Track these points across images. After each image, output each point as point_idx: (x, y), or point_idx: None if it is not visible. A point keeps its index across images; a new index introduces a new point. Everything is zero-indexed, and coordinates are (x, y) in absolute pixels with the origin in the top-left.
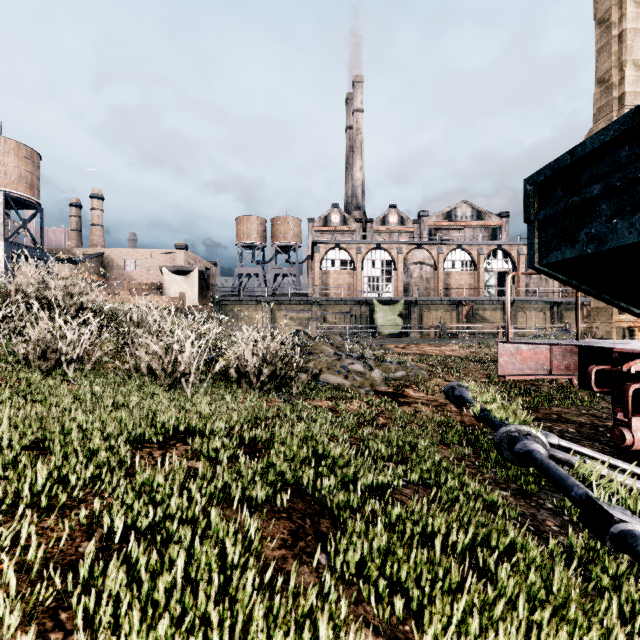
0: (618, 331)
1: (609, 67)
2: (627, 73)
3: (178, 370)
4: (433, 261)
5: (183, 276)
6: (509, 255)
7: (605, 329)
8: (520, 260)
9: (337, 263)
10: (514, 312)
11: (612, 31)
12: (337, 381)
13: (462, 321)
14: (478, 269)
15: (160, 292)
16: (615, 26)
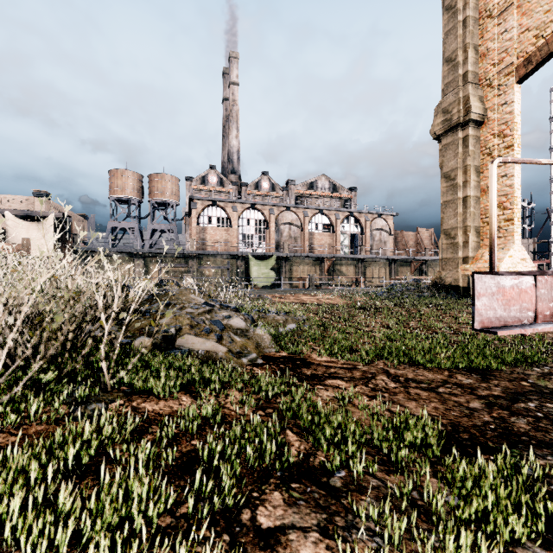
0: (464, 278)
1: (455, 48)
2: (470, 54)
3: None
4: (300, 223)
5: (34, 222)
6: (358, 221)
7: (453, 277)
8: (367, 225)
9: (214, 220)
10: (364, 267)
11: (458, 16)
12: (204, 346)
13: (324, 274)
14: (336, 231)
15: (2, 240)
16: (460, 12)
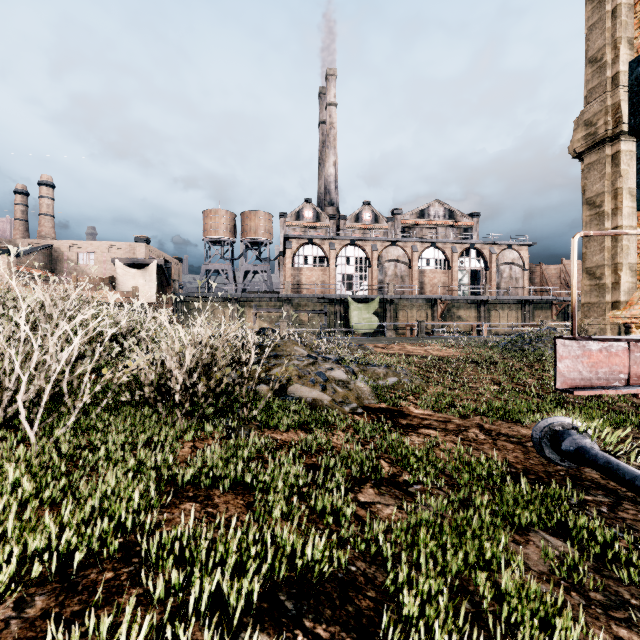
0: (613, 328)
1: (602, 45)
2: (621, 51)
3: (29, 391)
4: (408, 259)
5: (139, 270)
6: (481, 254)
7: (598, 326)
8: (492, 259)
9: (310, 259)
10: (488, 311)
11: (605, 6)
12: (312, 395)
13: (437, 320)
14: (452, 268)
15: (113, 287)
16: (608, 1)
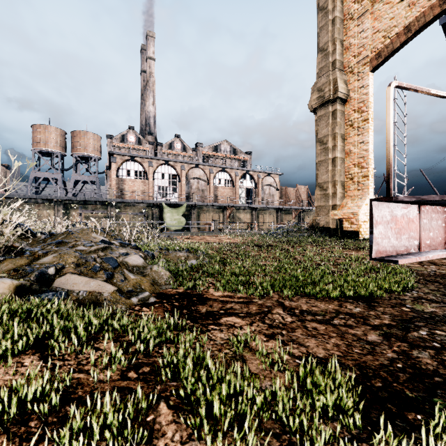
0: (333, 221)
1: (327, 40)
2: (337, 46)
3: None
4: (206, 178)
5: None
6: (253, 178)
7: (325, 220)
8: (259, 182)
9: (132, 173)
10: (257, 214)
11: (329, 16)
12: (88, 287)
13: (226, 220)
14: (235, 186)
15: None
16: (330, 13)
